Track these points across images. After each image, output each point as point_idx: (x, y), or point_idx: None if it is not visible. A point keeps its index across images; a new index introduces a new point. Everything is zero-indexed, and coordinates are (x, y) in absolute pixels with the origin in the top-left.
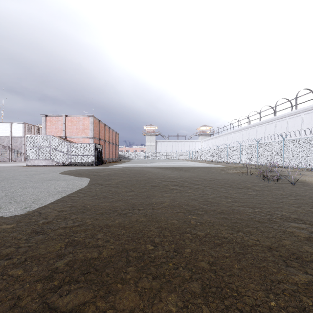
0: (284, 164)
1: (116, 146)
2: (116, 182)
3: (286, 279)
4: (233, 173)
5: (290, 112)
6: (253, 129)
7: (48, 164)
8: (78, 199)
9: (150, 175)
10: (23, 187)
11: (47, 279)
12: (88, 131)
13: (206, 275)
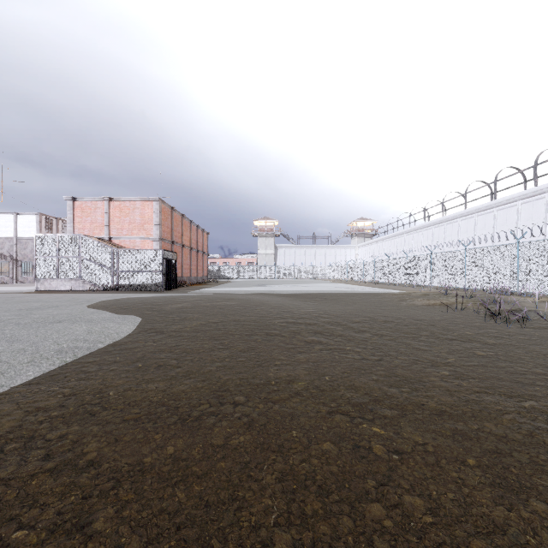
0: (520, 288)
1: (203, 255)
2: (194, 326)
3: None
4: (425, 306)
5: (523, 192)
6: (452, 225)
7: (76, 287)
8: (96, 372)
9: (264, 310)
10: None
11: None
12: (151, 227)
13: None
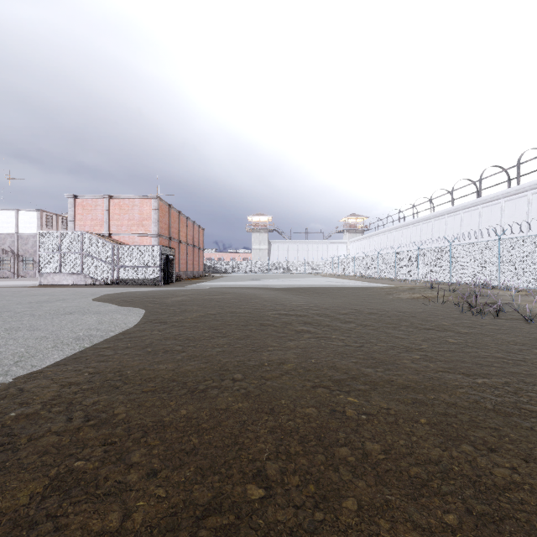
0: (501, 283)
1: (199, 250)
2: (194, 318)
3: None
4: (410, 300)
5: (507, 190)
6: (439, 221)
7: (77, 281)
8: (112, 355)
9: (258, 303)
10: (11, 327)
11: None
12: (150, 223)
13: None
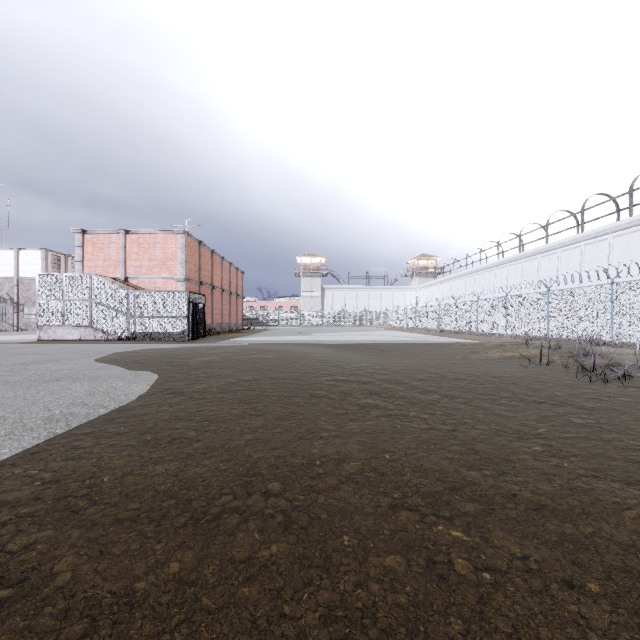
0: (614, 338)
1: (237, 298)
2: (221, 386)
3: None
4: (502, 360)
5: (616, 223)
6: (530, 262)
7: (85, 336)
8: (91, 448)
9: (308, 364)
10: None
11: None
12: (175, 265)
13: None
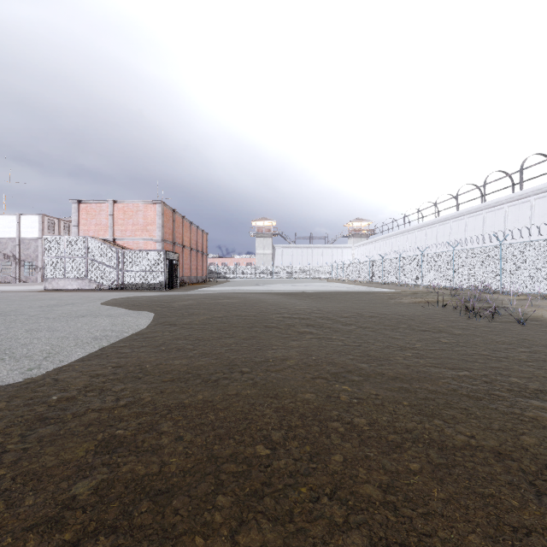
0: (502, 287)
1: (203, 255)
2: (202, 320)
3: (543, 525)
4: (411, 304)
5: (510, 196)
6: (444, 226)
7: (82, 286)
8: (130, 353)
9: (263, 307)
10: (31, 328)
11: (50, 525)
12: (154, 228)
13: (376, 515)
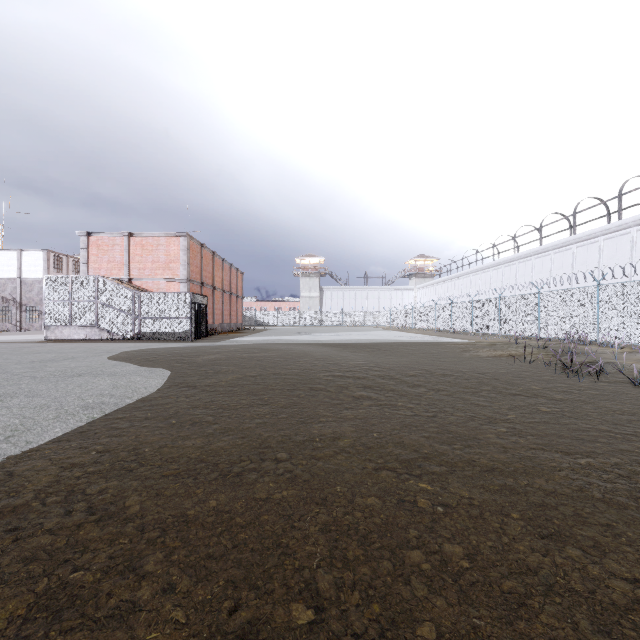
0: (600, 337)
1: (237, 299)
2: (230, 380)
3: None
4: (491, 358)
5: (606, 227)
6: (525, 264)
7: (91, 336)
8: (127, 428)
9: (308, 362)
10: (6, 393)
11: None
12: (178, 266)
13: None
